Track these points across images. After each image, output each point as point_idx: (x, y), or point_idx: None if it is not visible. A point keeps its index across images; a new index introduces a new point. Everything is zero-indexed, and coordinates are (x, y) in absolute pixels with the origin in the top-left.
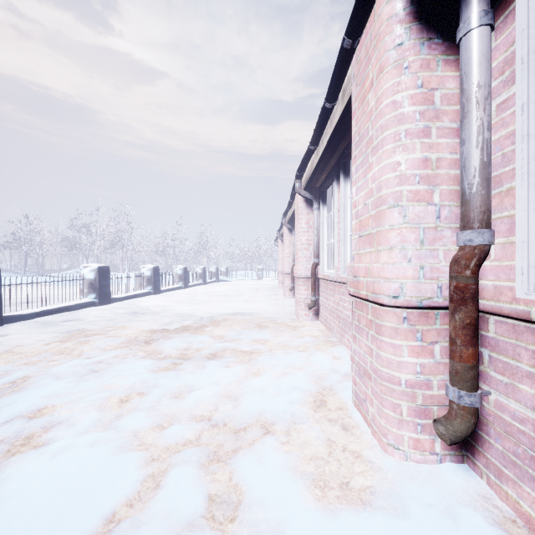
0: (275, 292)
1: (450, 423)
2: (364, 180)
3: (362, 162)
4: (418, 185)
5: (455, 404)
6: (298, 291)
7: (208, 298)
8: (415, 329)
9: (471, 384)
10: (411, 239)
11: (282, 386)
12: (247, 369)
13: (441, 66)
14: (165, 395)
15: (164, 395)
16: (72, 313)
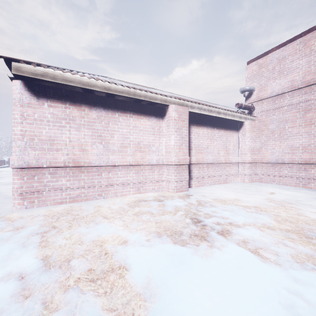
0: None
1: None
2: None
3: None
4: None
5: None
6: None
7: None
8: None
9: None
10: None
11: None
12: None
13: None
14: None
15: None
16: None
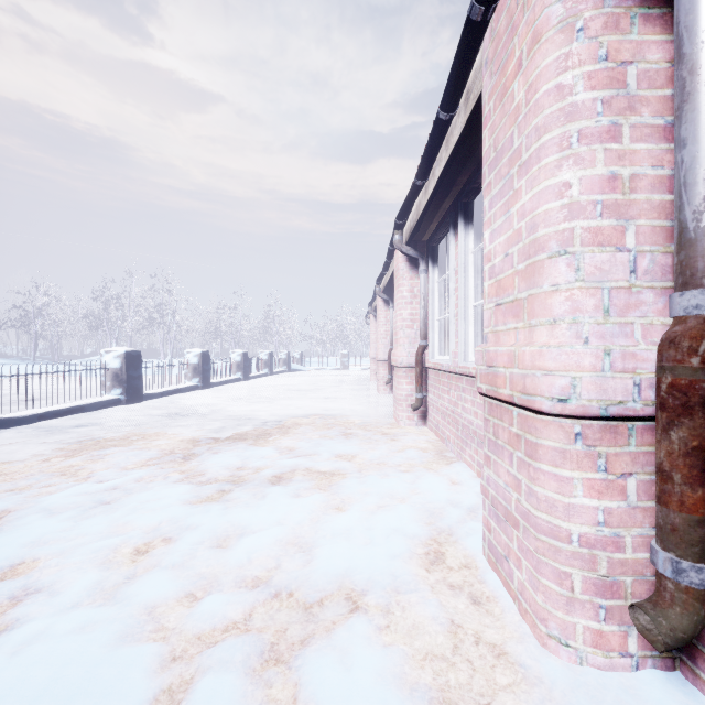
0: (366, 386)
1: (662, 614)
2: (504, 218)
3: (501, 190)
4: (600, 218)
5: (670, 581)
6: (397, 385)
7: (275, 393)
8: (594, 453)
9: (701, 549)
10: (589, 307)
11: (377, 529)
12: (326, 501)
13: (638, 25)
14: (204, 543)
15: (201, 543)
16: (88, 415)
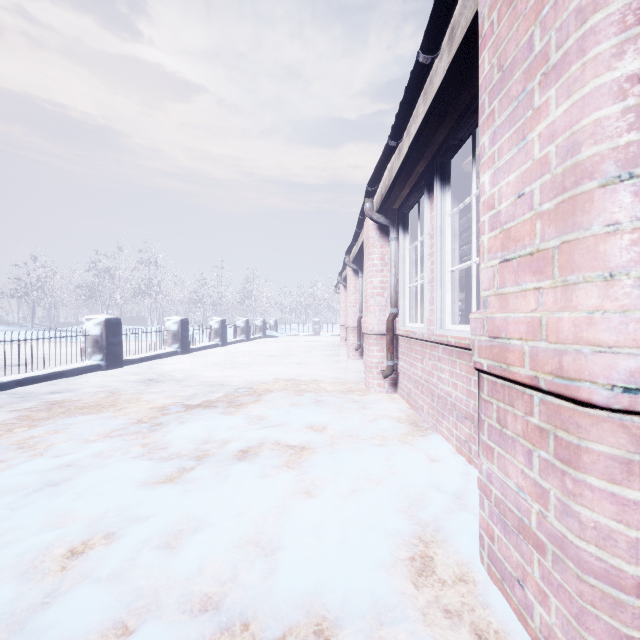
0: (336, 352)
1: None
2: (516, 150)
3: (511, 116)
4: None
5: None
6: (368, 352)
7: (250, 359)
8: None
9: None
10: None
11: (351, 523)
12: (295, 483)
13: None
14: (150, 542)
15: (147, 542)
16: (67, 381)
